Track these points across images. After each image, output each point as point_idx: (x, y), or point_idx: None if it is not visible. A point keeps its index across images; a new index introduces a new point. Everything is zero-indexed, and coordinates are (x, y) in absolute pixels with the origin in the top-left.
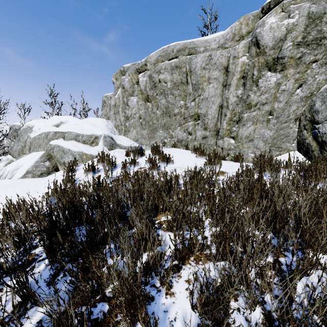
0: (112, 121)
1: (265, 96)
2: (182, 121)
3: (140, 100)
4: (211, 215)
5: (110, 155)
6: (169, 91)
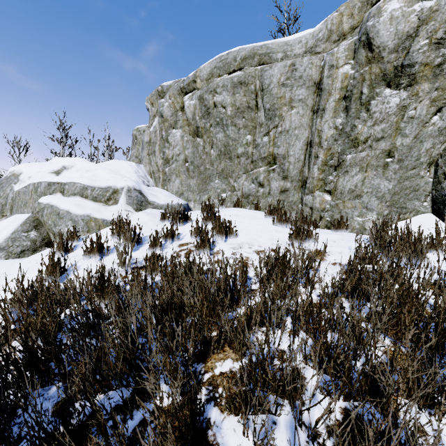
0: (145, 165)
1: (382, 127)
2: (249, 166)
3: (186, 134)
4: (319, 364)
5: (135, 219)
6: (229, 121)
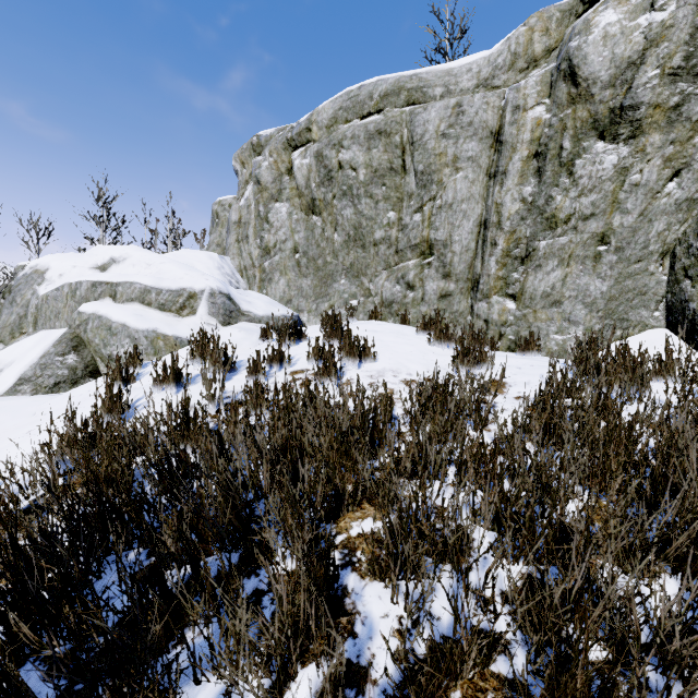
0: (232, 258)
1: (591, 200)
2: (393, 258)
3: (295, 210)
4: (492, 521)
5: (223, 337)
6: (362, 189)
